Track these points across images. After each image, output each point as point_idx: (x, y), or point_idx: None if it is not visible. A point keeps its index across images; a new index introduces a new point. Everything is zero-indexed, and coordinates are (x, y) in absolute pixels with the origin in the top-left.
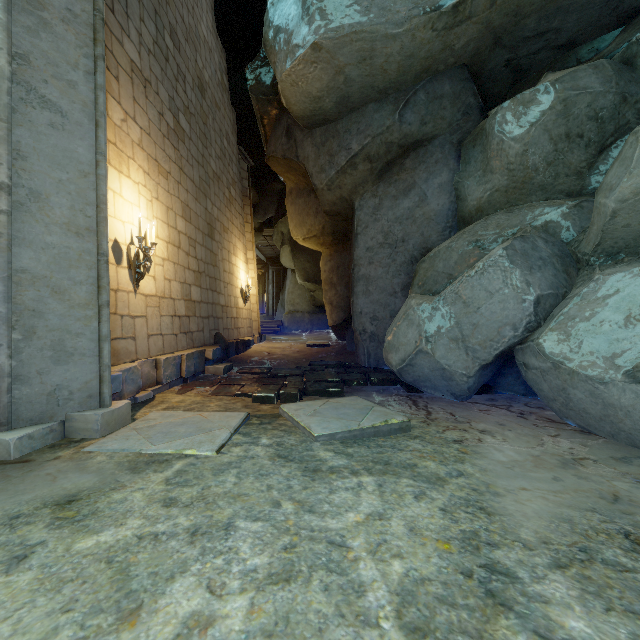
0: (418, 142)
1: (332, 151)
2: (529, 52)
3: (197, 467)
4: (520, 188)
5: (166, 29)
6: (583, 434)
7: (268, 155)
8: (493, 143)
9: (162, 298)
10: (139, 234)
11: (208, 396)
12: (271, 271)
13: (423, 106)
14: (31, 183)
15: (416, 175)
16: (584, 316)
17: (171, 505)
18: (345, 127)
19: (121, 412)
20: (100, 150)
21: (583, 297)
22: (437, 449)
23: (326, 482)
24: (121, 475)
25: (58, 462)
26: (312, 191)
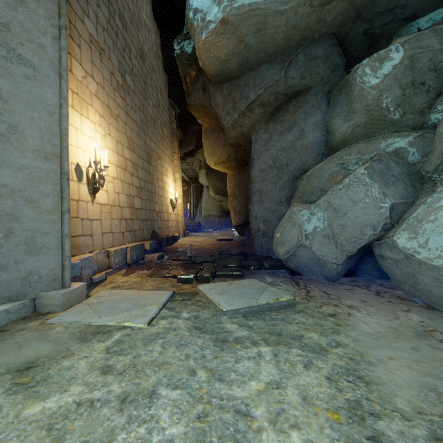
0: (298, 92)
1: (235, 100)
2: (381, 23)
3: (131, 337)
4: (376, 124)
5: (116, 13)
6: (428, 310)
7: (189, 104)
8: (355, 91)
9: (113, 206)
10: (95, 159)
11: (145, 277)
12: (192, 187)
13: (302, 65)
14: (10, 120)
15: (297, 116)
16: (430, 219)
17: (108, 372)
18: (245, 82)
19: (78, 291)
20: (63, 95)
21: (428, 205)
22: (317, 322)
23: (232, 352)
24: (72, 344)
25: (26, 332)
26: (221, 129)
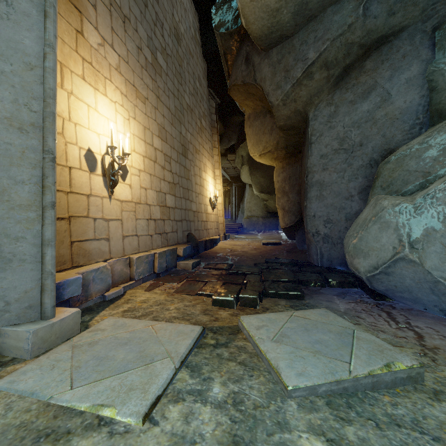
0: (382, 38)
1: (288, 66)
2: None
3: None
4: None
5: None
6: None
7: (230, 85)
8: None
9: (138, 204)
10: (111, 144)
11: (172, 294)
12: (234, 187)
13: None
14: None
15: (378, 75)
16: None
17: None
18: (301, 39)
19: (65, 323)
20: (48, 42)
21: None
22: None
23: None
24: None
25: None
26: (267, 112)
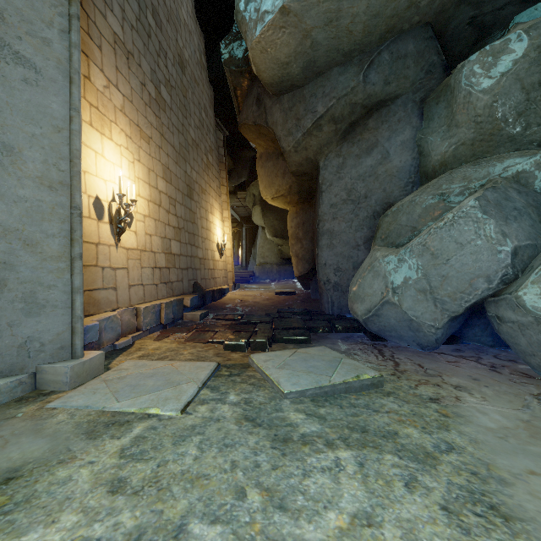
0: (381, 102)
1: (299, 115)
2: (494, 8)
3: (157, 432)
4: (487, 140)
5: (148, 9)
6: None
7: (240, 123)
8: (459, 97)
9: (143, 251)
10: (119, 191)
11: (183, 343)
12: (244, 229)
13: (387, 66)
14: (3, 137)
15: (379, 134)
16: None
17: (118, 490)
18: (311, 91)
19: (93, 363)
20: (74, 106)
21: None
22: (415, 410)
23: (298, 458)
24: (75, 441)
25: (17, 421)
26: (280, 154)
